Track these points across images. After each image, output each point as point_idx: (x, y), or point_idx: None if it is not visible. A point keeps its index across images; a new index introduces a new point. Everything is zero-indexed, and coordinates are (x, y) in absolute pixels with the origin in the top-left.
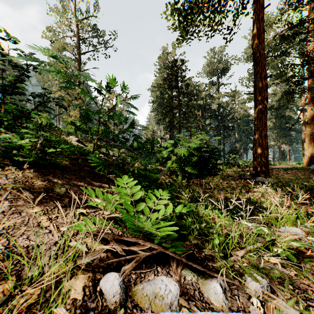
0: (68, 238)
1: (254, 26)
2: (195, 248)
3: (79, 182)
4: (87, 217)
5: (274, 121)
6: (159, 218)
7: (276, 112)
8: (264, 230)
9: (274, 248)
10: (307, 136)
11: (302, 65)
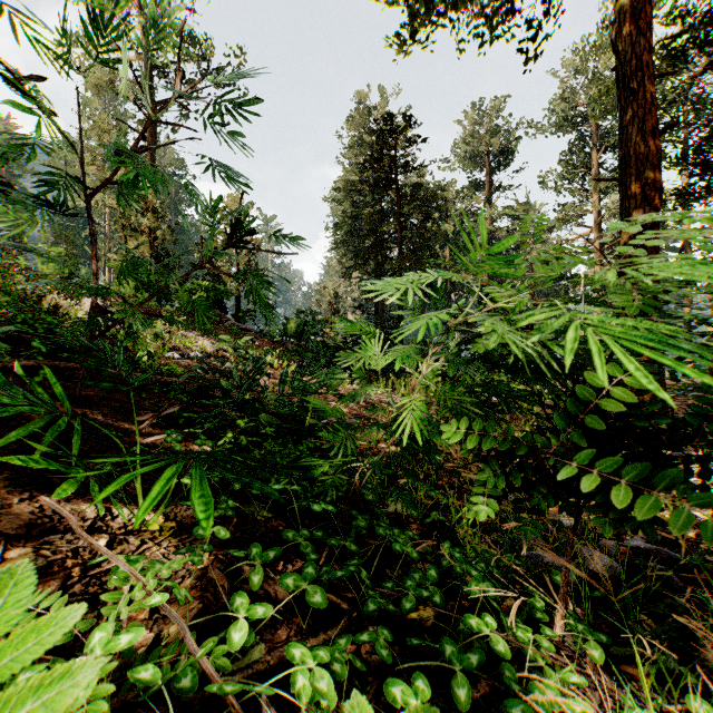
0: None
1: None
2: None
3: None
4: None
5: None
6: None
7: None
8: None
9: None
10: None
11: None
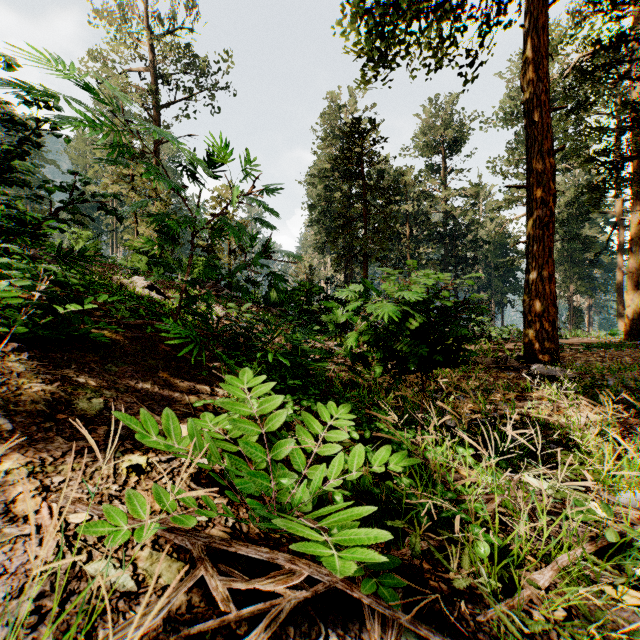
0: (84, 549)
1: (526, 42)
2: (423, 562)
3: (140, 383)
4: (149, 476)
5: (560, 248)
6: (331, 482)
7: (564, 228)
8: (595, 512)
9: (636, 568)
10: (630, 278)
11: (623, 129)
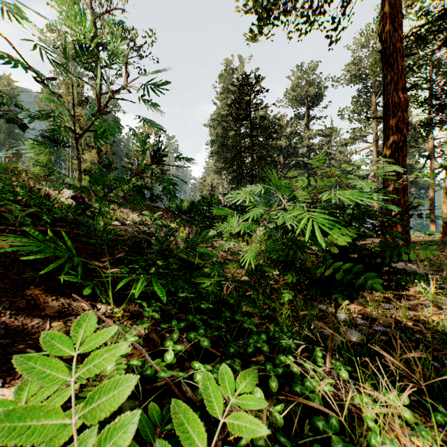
0: None
1: (384, 1)
2: None
3: None
4: None
5: None
6: None
7: None
8: None
9: None
10: (446, 193)
11: None
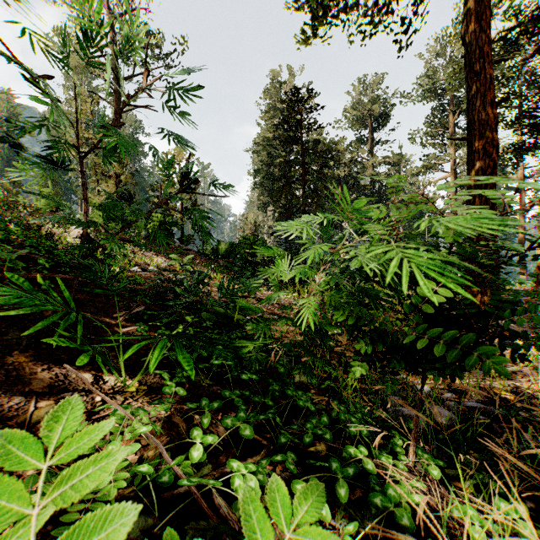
0: None
1: None
2: None
3: None
4: None
5: None
6: None
7: None
8: None
9: None
10: None
11: None
